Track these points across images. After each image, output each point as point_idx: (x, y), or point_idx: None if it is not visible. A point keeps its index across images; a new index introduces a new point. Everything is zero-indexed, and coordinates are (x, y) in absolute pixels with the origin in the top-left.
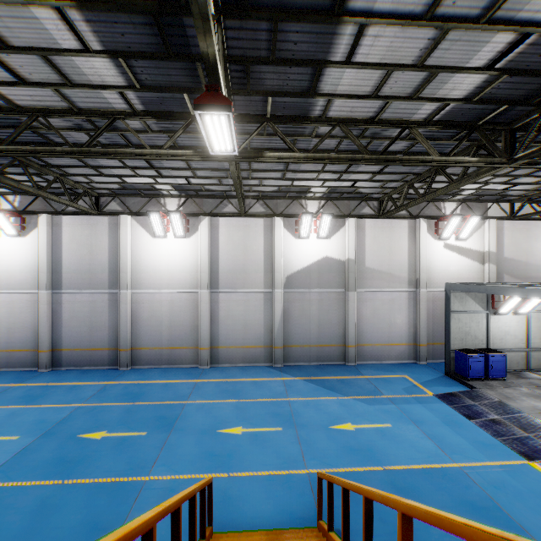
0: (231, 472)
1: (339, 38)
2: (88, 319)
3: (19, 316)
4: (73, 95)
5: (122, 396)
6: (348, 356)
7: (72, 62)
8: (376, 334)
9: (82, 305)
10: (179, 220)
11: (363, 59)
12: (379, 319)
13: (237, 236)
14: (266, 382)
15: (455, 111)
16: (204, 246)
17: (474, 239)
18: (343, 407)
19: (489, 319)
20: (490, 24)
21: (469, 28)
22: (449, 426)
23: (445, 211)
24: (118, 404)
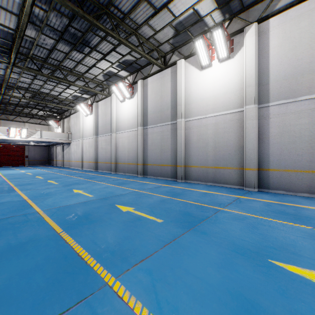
0: None
1: None
2: (159, 144)
3: (131, 144)
4: None
5: (166, 192)
6: None
7: None
8: None
9: (157, 135)
10: (221, 36)
11: None
12: None
13: (298, 29)
14: None
15: None
16: (249, 58)
17: None
18: None
19: None
20: None
21: None
22: None
23: None
24: (159, 195)
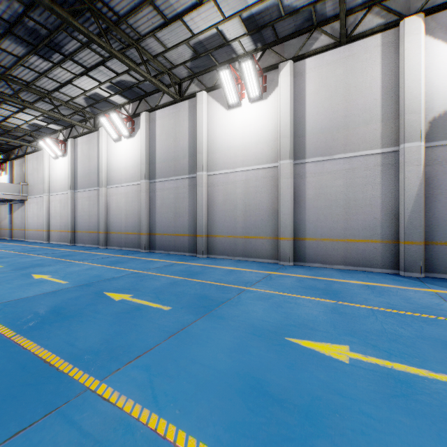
0: None
1: None
2: (173, 205)
3: (131, 204)
4: None
5: (179, 272)
6: None
7: None
8: None
9: (169, 192)
10: (252, 70)
11: None
12: None
13: (334, 76)
14: (394, 289)
15: None
16: (284, 102)
17: None
18: None
19: None
20: None
21: None
22: None
23: None
24: (170, 276)
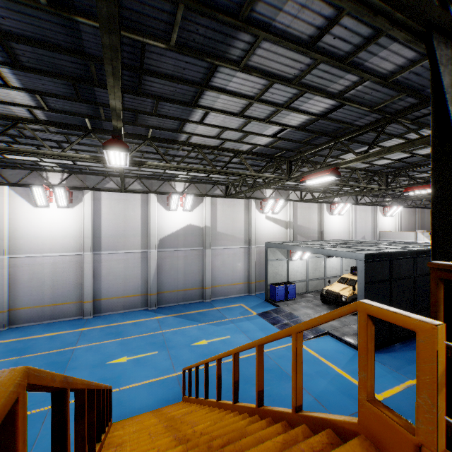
0: (121, 387)
1: (195, 113)
2: None
3: None
4: None
5: (6, 353)
6: (205, 295)
7: None
8: (224, 278)
9: None
10: (63, 193)
11: (209, 122)
12: (226, 268)
13: (118, 207)
14: (144, 322)
15: (261, 149)
16: (87, 215)
17: (282, 213)
18: (201, 330)
19: (288, 264)
20: (269, 122)
21: (260, 122)
22: (262, 331)
23: (266, 195)
24: (4, 360)
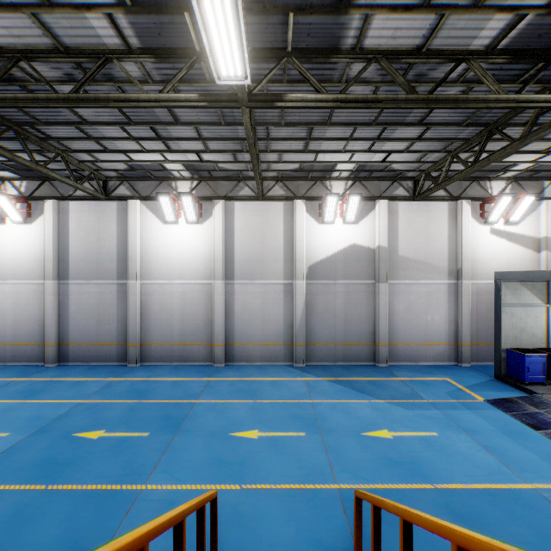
0: (243, 483)
1: None
2: (95, 311)
3: (26, 308)
4: (55, 26)
5: (127, 393)
6: (379, 355)
7: None
8: (411, 331)
9: (89, 296)
10: (191, 203)
11: None
12: (414, 315)
13: (255, 221)
14: (286, 382)
15: (529, 30)
16: (218, 232)
17: (527, 223)
18: (377, 411)
19: (549, 314)
20: None
21: None
22: (510, 437)
23: (492, 192)
24: (122, 401)
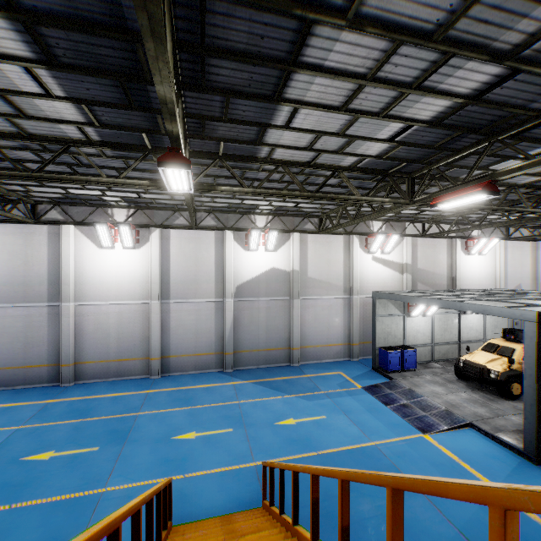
0: (186, 473)
1: (279, 112)
2: (23, 334)
3: None
4: (25, 124)
5: (67, 414)
6: (293, 357)
7: (31, 100)
8: (317, 336)
9: (16, 320)
10: (129, 232)
11: (299, 126)
12: (319, 323)
13: (189, 248)
14: (218, 387)
15: (371, 162)
16: (154, 257)
17: (396, 253)
18: (287, 404)
19: (405, 321)
20: (386, 117)
21: (372, 118)
22: (371, 413)
23: (373, 229)
24: (64, 422)
